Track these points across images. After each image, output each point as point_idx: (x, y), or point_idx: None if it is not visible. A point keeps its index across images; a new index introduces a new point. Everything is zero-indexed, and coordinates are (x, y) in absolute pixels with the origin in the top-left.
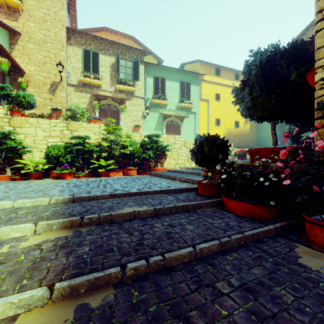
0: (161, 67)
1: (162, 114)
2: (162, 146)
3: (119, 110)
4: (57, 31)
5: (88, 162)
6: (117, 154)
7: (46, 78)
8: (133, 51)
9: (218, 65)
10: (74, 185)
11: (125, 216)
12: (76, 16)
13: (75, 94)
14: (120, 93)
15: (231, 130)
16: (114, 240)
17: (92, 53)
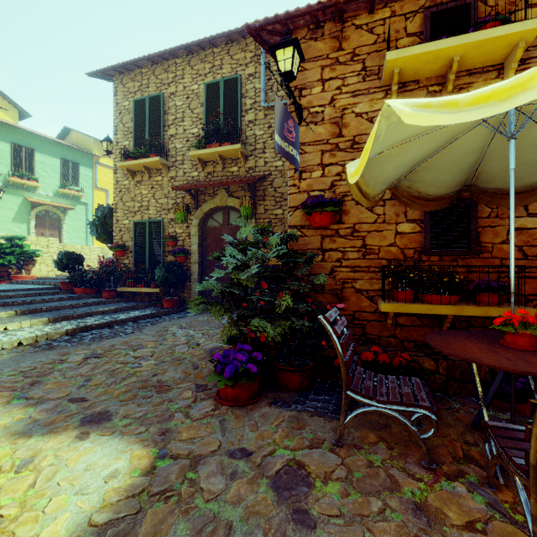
0: (26, 131)
1: (28, 200)
2: (29, 251)
3: None
4: None
5: None
6: None
7: None
8: None
9: None
10: None
11: (4, 297)
12: None
13: None
14: None
15: None
16: (4, 301)
17: None
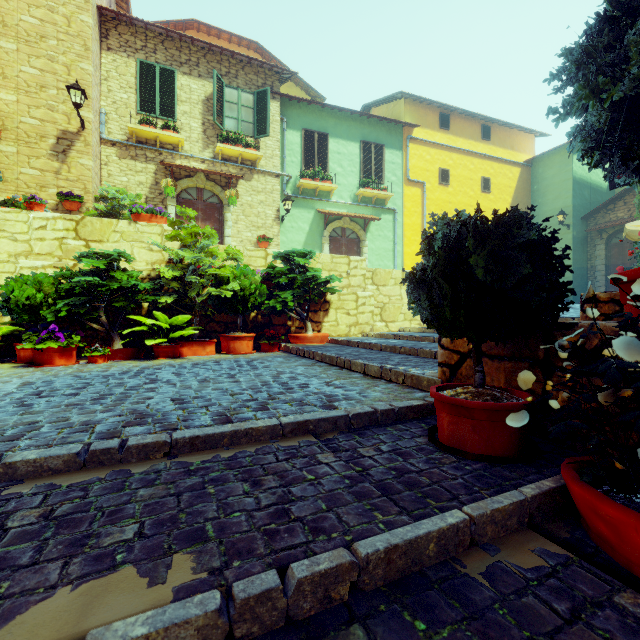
0: (318, 108)
1: (320, 212)
2: (317, 278)
3: (222, 201)
4: (74, 12)
5: (128, 319)
6: (201, 298)
7: (45, 122)
8: (255, 69)
9: (445, 105)
10: (35, 389)
11: None
12: None
13: (120, 165)
14: (224, 163)
15: None
16: None
17: (161, 71)
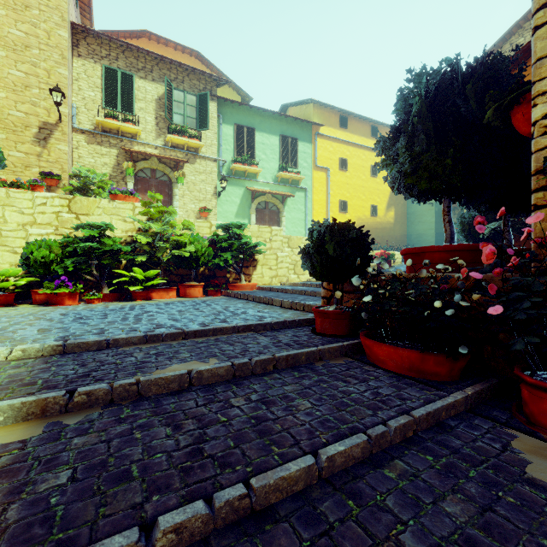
0: (247, 108)
1: (249, 189)
2: (249, 244)
3: (171, 180)
4: (53, 27)
5: (110, 273)
6: (166, 258)
7: (29, 115)
8: (197, 76)
9: (344, 110)
10: (75, 316)
11: (169, 384)
12: (91, 6)
13: (89, 149)
14: (173, 150)
15: (365, 221)
16: (137, 445)
17: (122, 75)
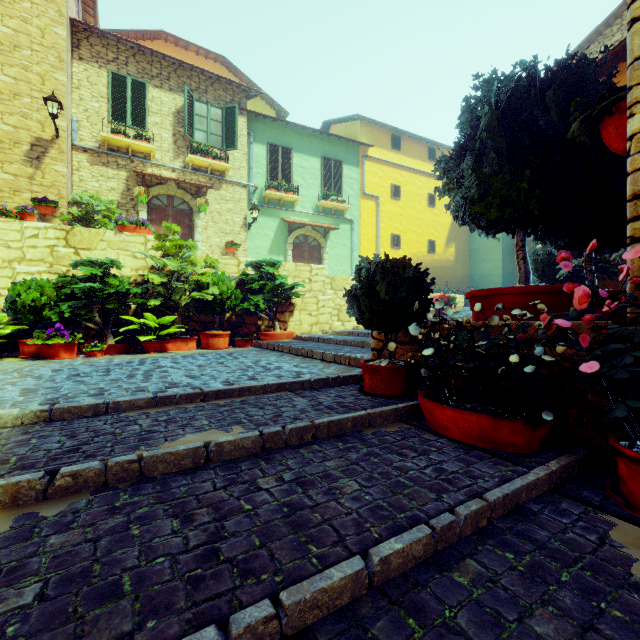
0: (283, 125)
1: (285, 221)
2: (284, 285)
3: (192, 208)
4: (48, 24)
5: (116, 319)
6: (185, 301)
7: (19, 129)
8: (223, 86)
9: (396, 129)
10: (71, 373)
11: (181, 461)
12: None
13: (92, 171)
14: (195, 173)
15: (421, 258)
16: (133, 545)
17: (133, 82)
